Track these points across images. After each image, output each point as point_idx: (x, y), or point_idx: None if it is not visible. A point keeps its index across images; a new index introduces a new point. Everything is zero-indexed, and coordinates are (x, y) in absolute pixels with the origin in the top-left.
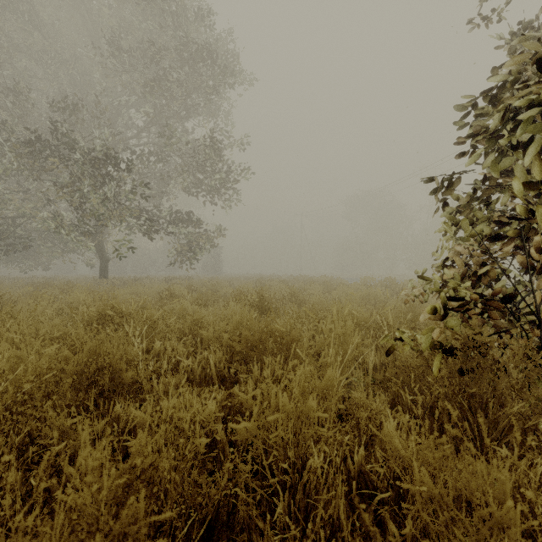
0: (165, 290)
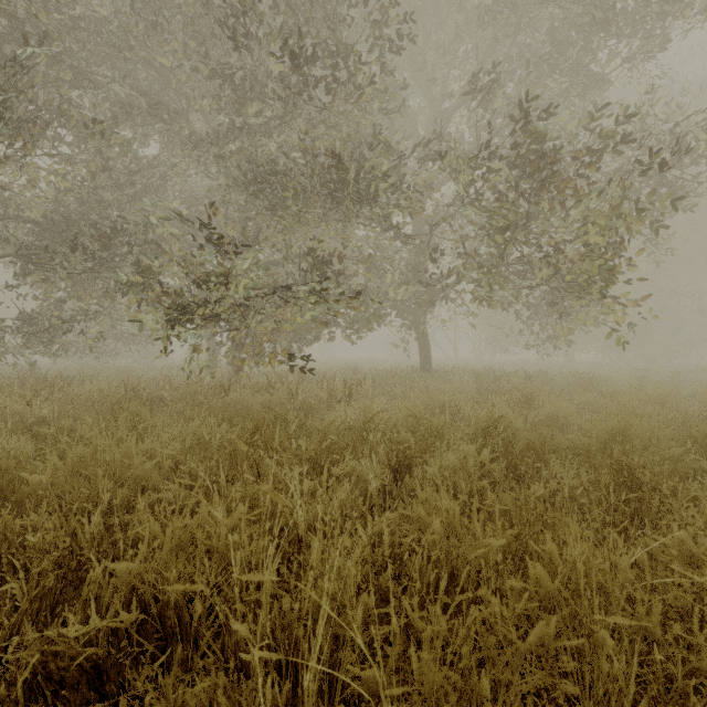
0: None
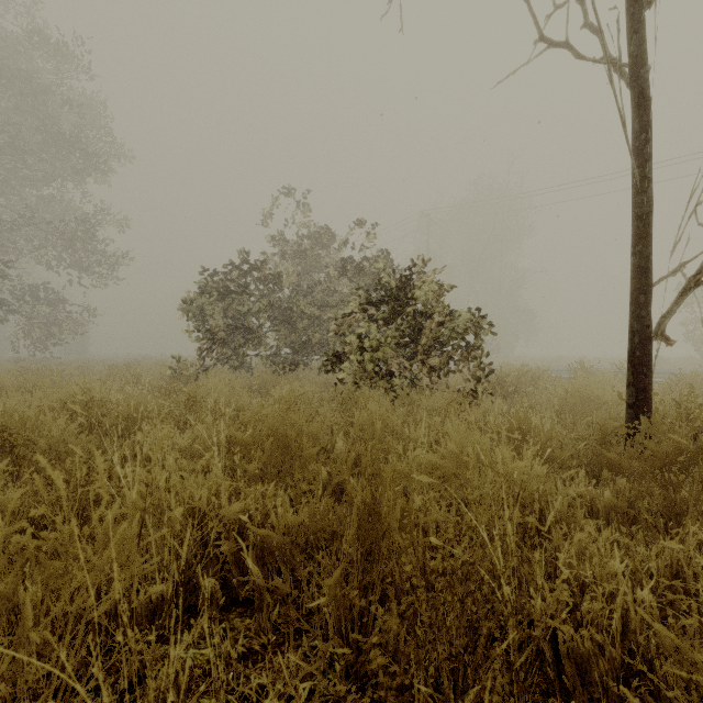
0: (43, 366)
